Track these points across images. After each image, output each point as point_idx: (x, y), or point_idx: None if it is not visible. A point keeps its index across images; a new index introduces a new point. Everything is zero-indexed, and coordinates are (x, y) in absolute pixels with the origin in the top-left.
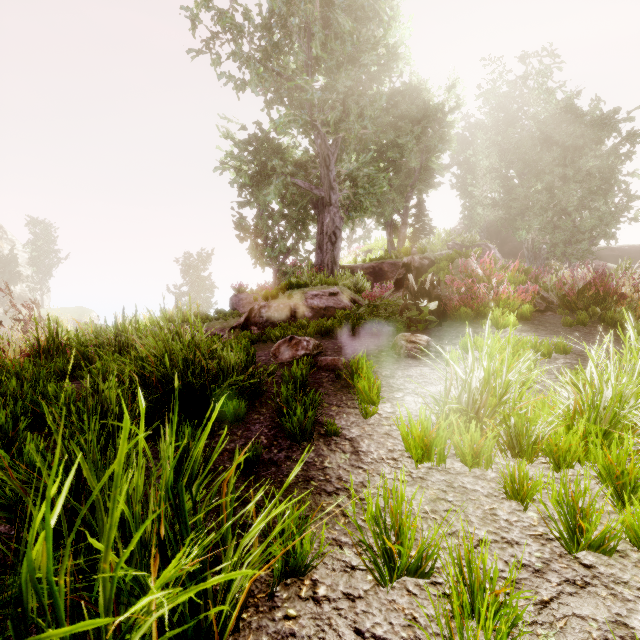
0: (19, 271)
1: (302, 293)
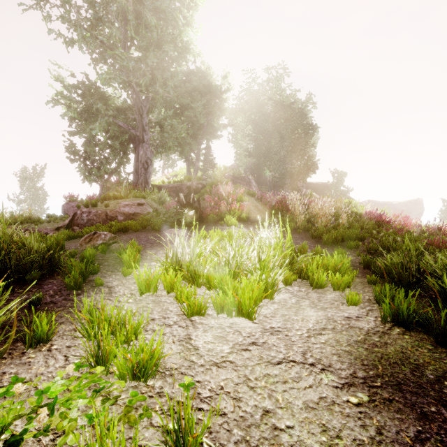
0: None
1: (117, 203)
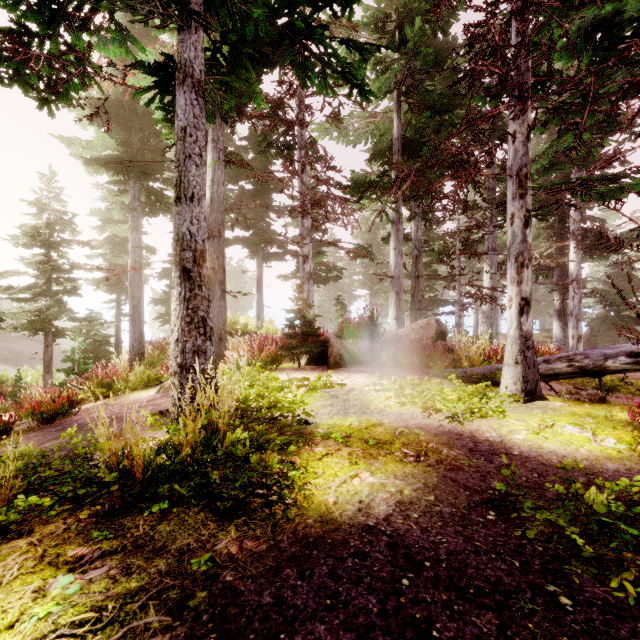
0: None
1: None
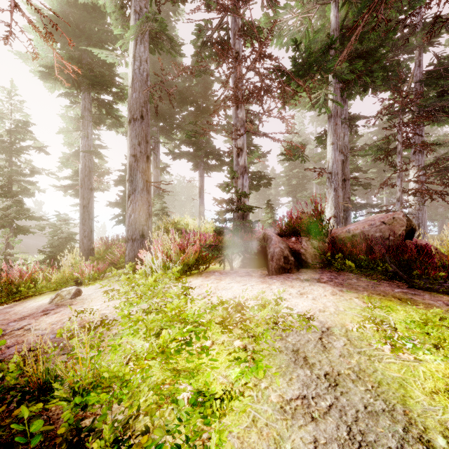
0: None
1: None
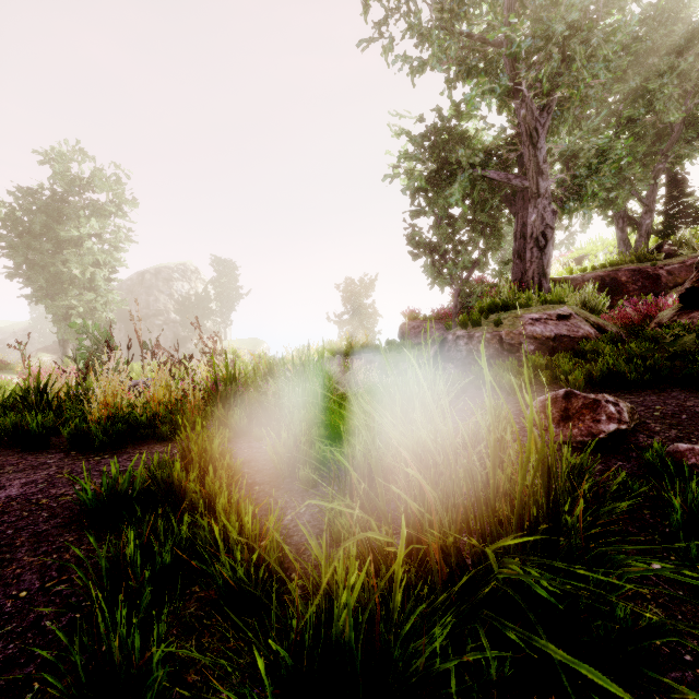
0: (209, 307)
1: (514, 317)
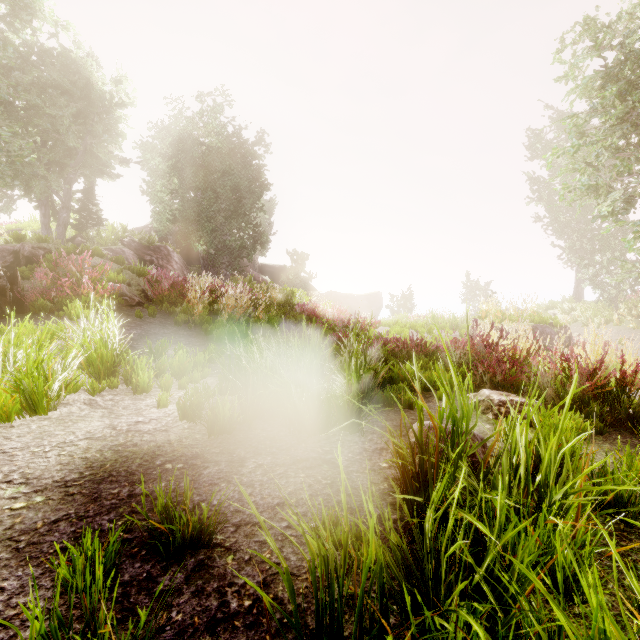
0: None
1: None
